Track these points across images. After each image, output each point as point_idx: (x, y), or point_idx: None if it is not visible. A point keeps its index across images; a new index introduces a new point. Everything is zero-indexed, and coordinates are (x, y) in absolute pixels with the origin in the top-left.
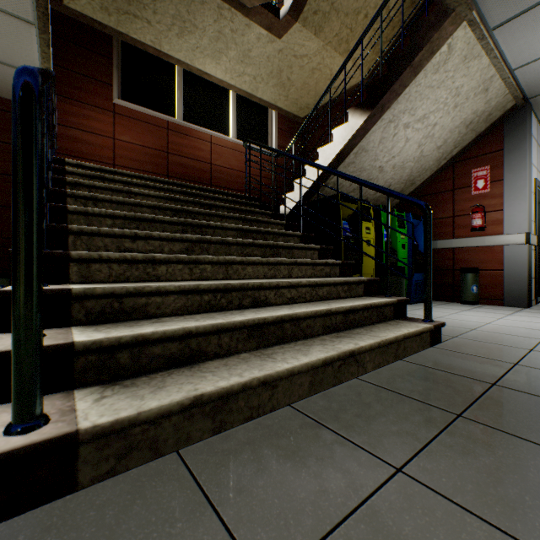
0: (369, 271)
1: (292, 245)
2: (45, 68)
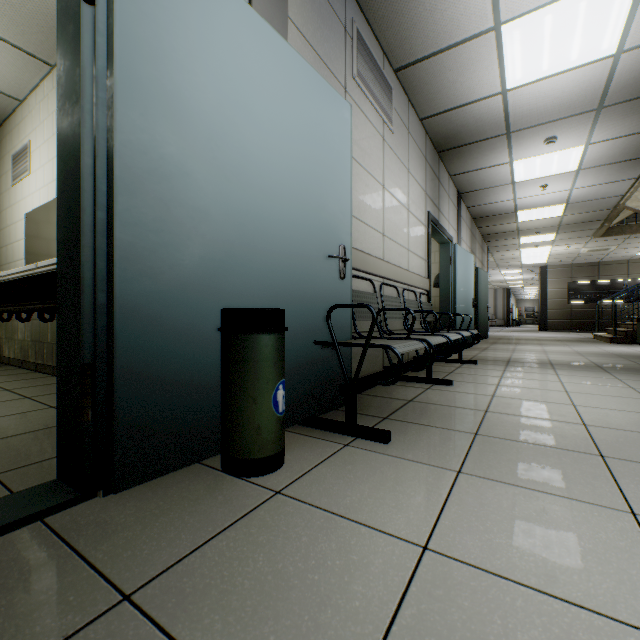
0: None
1: None
2: None
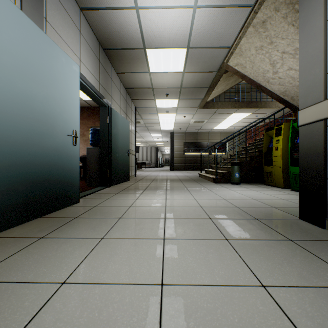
0: (278, 164)
1: (242, 157)
2: (276, 108)
